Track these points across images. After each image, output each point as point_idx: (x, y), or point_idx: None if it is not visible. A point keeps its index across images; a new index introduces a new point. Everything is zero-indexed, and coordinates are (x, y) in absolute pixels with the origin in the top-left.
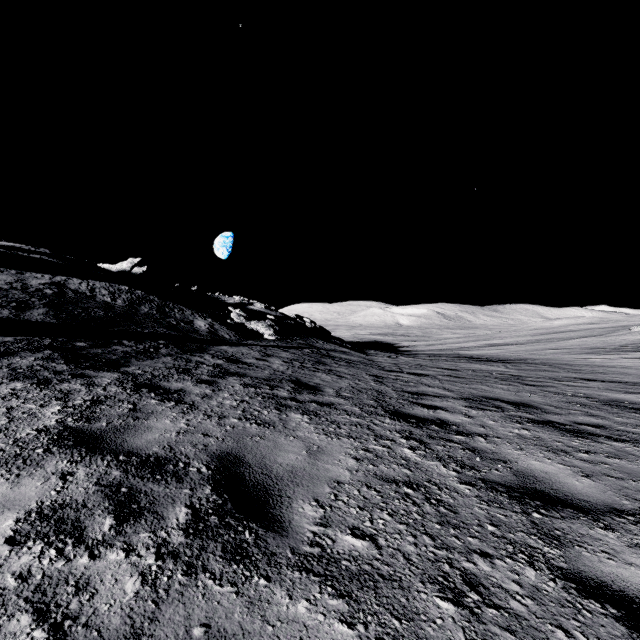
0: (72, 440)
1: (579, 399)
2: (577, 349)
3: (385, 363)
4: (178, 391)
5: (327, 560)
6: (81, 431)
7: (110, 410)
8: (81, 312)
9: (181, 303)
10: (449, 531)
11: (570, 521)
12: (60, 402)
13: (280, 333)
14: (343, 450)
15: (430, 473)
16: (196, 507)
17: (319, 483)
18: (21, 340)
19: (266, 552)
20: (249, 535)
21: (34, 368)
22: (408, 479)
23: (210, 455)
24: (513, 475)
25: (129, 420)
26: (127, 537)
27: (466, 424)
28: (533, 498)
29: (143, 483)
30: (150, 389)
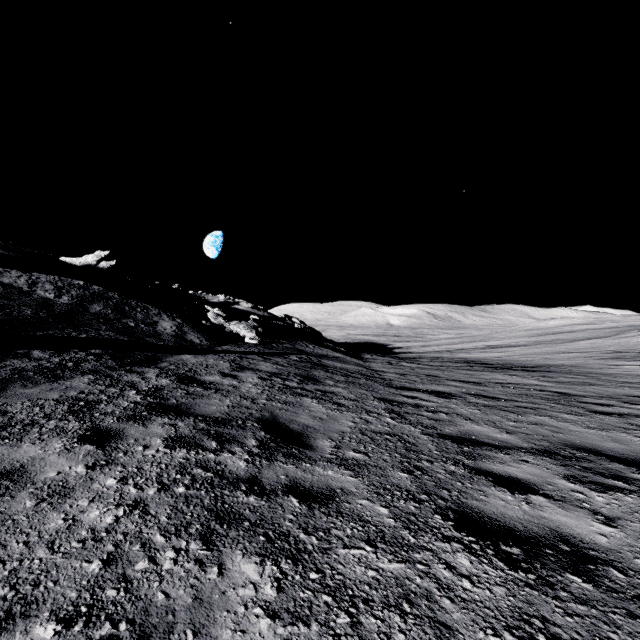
0: None
1: None
2: (596, 353)
3: (389, 373)
4: (3, 477)
5: None
6: None
7: None
8: None
9: (149, 301)
10: None
11: None
12: None
13: (264, 336)
14: None
15: None
16: None
17: None
18: None
19: None
20: None
21: None
22: None
23: None
24: None
25: None
26: None
27: (630, 557)
28: None
29: None
30: None
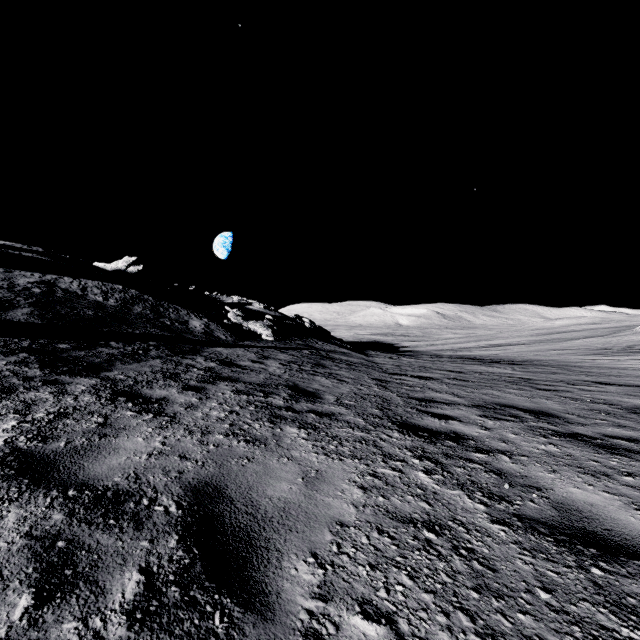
0: (15, 468)
1: (600, 406)
2: (583, 350)
3: (387, 365)
4: (160, 400)
5: None
6: (31, 454)
7: (75, 425)
8: (69, 312)
9: (177, 303)
10: (491, 603)
11: None
12: (18, 415)
13: (278, 333)
14: (346, 476)
15: (453, 507)
16: (153, 571)
17: (318, 526)
18: None
19: None
20: (220, 620)
21: (2, 374)
22: (428, 517)
23: (184, 486)
24: (553, 508)
25: (94, 438)
26: (43, 631)
27: (484, 438)
28: (586, 544)
29: (89, 532)
30: (128, 398)
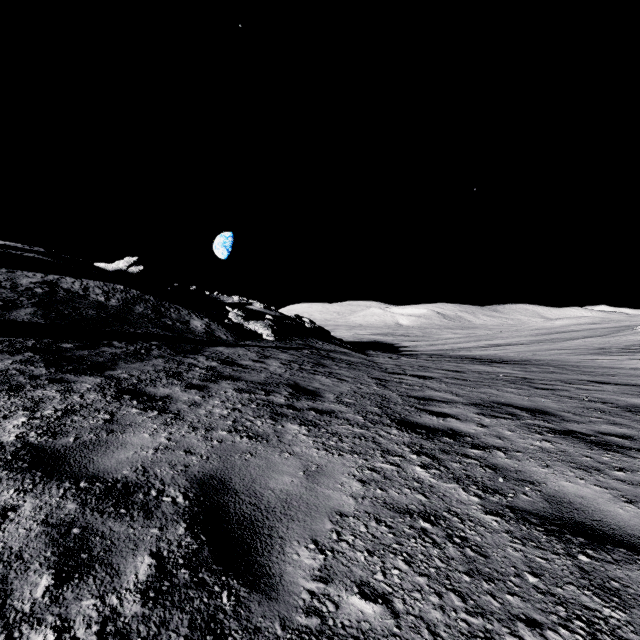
0: (28, 461)
1: (596, 404)
2: (582, 350)
3: (387, 364)
4: (164, 398)
5: (329, 639)
6: (42, 449)
7: (82, 422)
8: (72, 312)
9: (178, 303)
10: (482, 585)
11: (626, 567)
12: (27, 412)
13: (279, 333)
14: (346, 470)
15: (448, 499)
16: (163, 555)
17: (318, 516)
18: (2, 341)
19: (248, 627)
20: (227, 599)
21: (9, 372)
22: (424, 508)
23: (190, 479)
24: (545, 501)
25: (102, 434)
26: (64, 607)
27: (481, 435)
28: (574, 533)
29: (102, 520)
30: (133, 396)
